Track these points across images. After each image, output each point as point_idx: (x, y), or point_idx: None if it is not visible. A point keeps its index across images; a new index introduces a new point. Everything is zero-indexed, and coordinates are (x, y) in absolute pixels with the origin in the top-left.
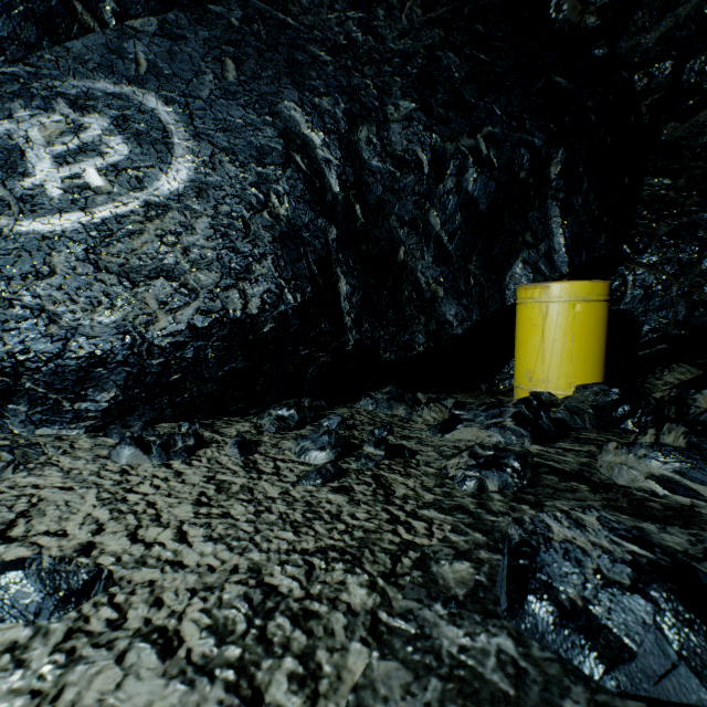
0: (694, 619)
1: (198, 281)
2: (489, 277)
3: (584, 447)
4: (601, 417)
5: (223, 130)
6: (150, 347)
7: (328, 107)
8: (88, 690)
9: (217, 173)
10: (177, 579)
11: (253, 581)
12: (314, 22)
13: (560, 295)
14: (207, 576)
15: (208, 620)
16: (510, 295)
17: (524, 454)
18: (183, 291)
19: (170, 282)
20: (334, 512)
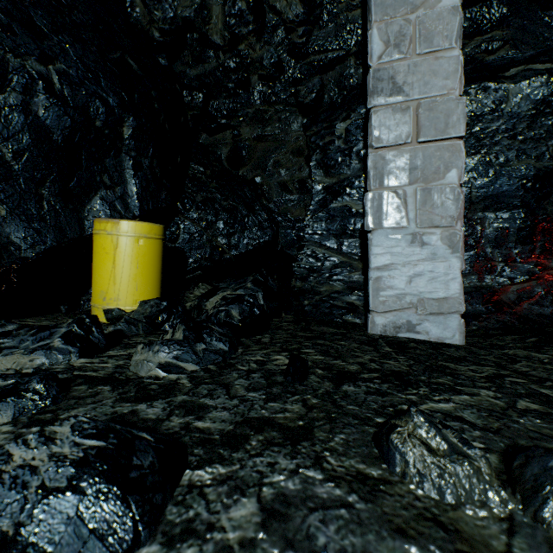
0: (112, 489)
1: None
2: (67, 206)
3: (128, 351)
4: (151, 324)
5: None
6: None
7: None
8: None
9: None
10: None
11: None
12: None
13: (128, 231)
14: None
15: None
16: (90, 226)
17: (54, 373)
18: None
19: None
20: None
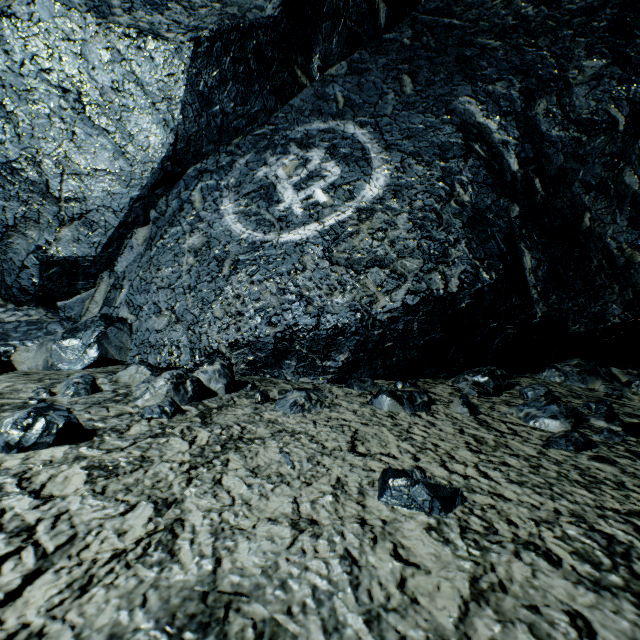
0: None
1: (404, 267)
2: None
3: None
4: None
5: (408, 138)
6: (373, 321)
7: (502, 91)
8: (513, 572)
9: (406, 175)
10: (511, 508)
11: (584, 525)
12: (478, 14)
13: None
14: (535, 511)
15: (568, 547)
16: None
17: None
18: (394, 276)
19: (382, 269)
20: (613, 479)
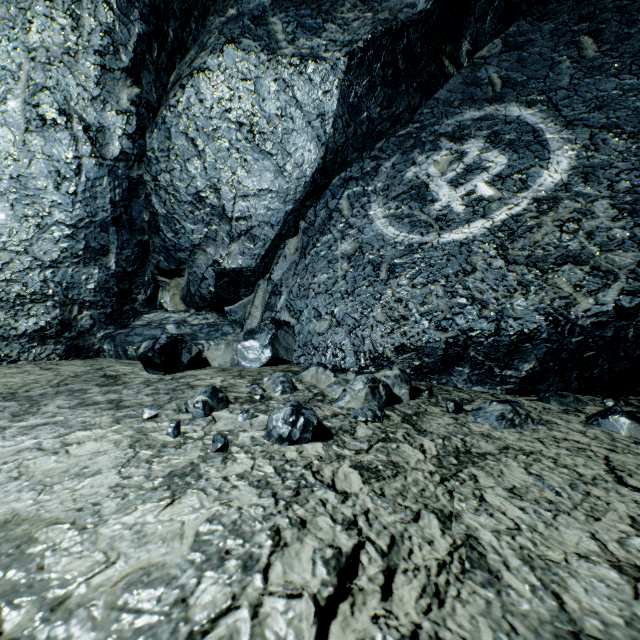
0: None
1: (611, 262)
2: None
3: None
4: None
5: (596, 109)
6: (572, 327)
7: None
8: None
9: (600, 153)
10: None
11: None
12: None
13: None
14: None
15: None
16: None
17: None
18: (596, 273)
19: (578, 266)
20: None
